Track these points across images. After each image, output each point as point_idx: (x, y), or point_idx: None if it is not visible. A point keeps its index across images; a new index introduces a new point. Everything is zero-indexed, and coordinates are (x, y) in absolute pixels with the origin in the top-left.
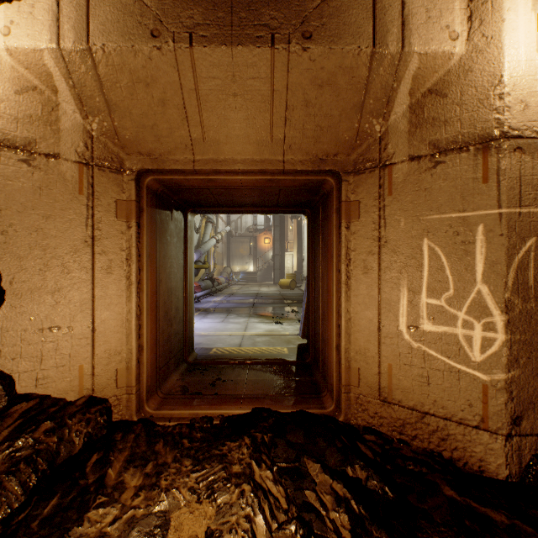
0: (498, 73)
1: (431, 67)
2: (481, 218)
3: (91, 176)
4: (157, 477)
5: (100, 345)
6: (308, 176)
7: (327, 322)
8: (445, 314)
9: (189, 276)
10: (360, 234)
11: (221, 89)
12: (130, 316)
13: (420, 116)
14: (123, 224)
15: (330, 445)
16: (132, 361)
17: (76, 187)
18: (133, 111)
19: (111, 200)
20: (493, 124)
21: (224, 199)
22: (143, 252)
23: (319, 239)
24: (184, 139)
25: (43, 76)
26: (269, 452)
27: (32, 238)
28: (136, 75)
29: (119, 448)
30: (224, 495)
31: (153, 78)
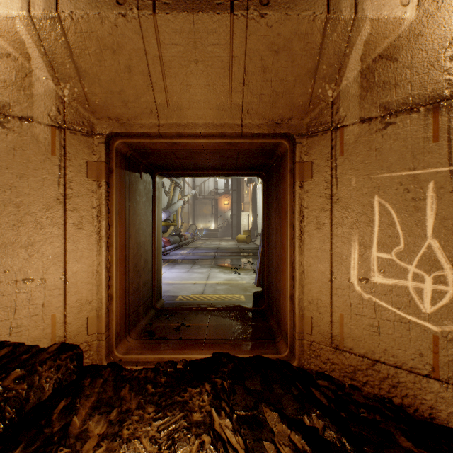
0: (449, 36)
1: (382, 33)
2: (431, 175)
3: (63, 139)
4: (120, 426)
5: (72, 296)
6: (264, 139)
7: (281, 273)
8: (396, 268)
9: (157, 232)
10: (313, 193)
11: (183, 55)
12: (100, 268)
13: (371, 80)
14: (94, 184)
15: (287, 392)
16: (102, 310)
17: (49, 148)
18: (101, 77)
19: (82, 161)
20: (444, 85)
21: (188, 163)
22: (112, 209)
23: (273, 199)
24: (149, 105)
25: (16, 43)
26: (228, 399)
27: (6, 195)
28: (103, 42)
29: (86, 394)
30: (184, 446)
31: (119, 45)
